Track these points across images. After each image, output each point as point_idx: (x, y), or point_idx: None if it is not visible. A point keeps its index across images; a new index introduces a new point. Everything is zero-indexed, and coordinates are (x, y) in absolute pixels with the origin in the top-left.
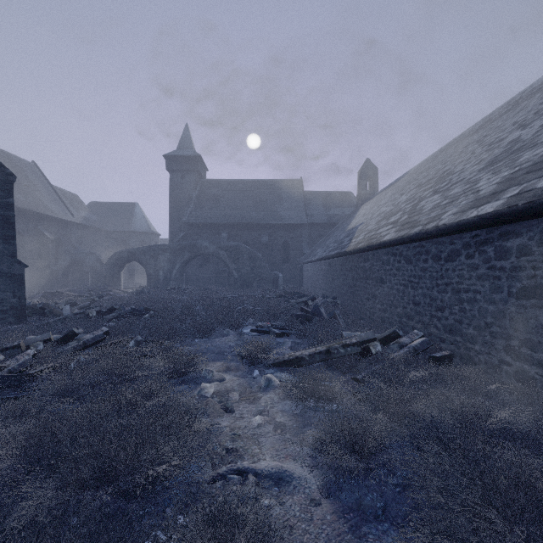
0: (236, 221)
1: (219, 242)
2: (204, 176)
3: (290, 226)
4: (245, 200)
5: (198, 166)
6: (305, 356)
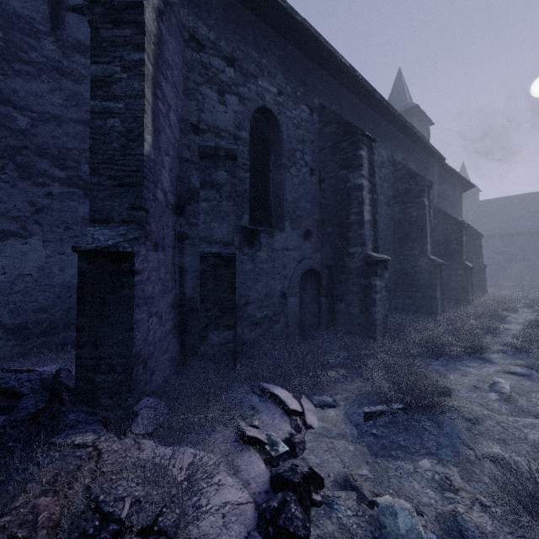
0: (509, 231)
1: (494, 249)
2: (477, 198)
3: None
4: (519, 213)
5: (474, 193)
6: (533, 291)
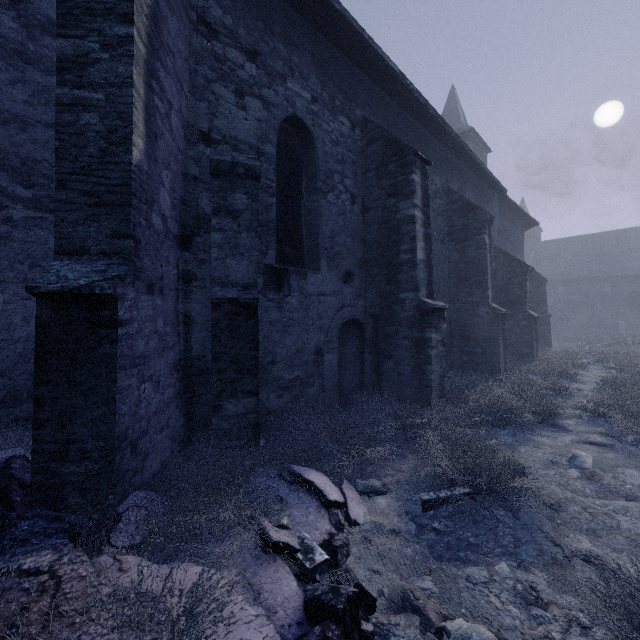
0: (573, 276)
1: (557, 296)
2: (538, 238)
3: (639, 276)
4: (584, 256)
5: (534, 233)
6: (601, 345)
